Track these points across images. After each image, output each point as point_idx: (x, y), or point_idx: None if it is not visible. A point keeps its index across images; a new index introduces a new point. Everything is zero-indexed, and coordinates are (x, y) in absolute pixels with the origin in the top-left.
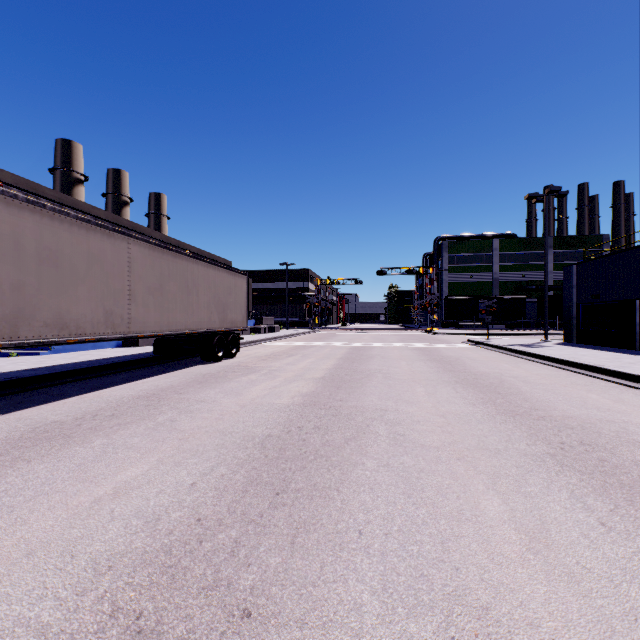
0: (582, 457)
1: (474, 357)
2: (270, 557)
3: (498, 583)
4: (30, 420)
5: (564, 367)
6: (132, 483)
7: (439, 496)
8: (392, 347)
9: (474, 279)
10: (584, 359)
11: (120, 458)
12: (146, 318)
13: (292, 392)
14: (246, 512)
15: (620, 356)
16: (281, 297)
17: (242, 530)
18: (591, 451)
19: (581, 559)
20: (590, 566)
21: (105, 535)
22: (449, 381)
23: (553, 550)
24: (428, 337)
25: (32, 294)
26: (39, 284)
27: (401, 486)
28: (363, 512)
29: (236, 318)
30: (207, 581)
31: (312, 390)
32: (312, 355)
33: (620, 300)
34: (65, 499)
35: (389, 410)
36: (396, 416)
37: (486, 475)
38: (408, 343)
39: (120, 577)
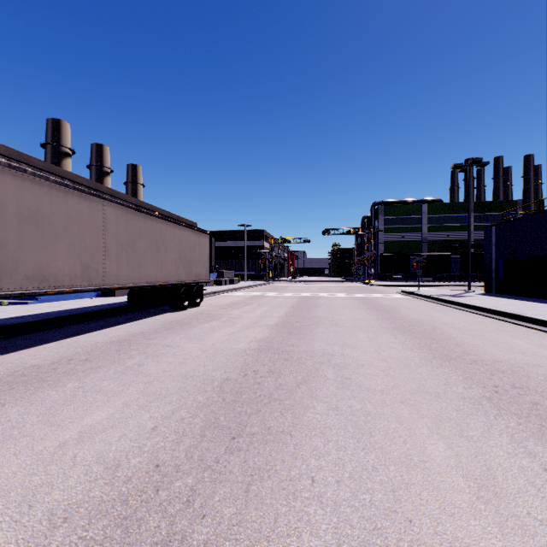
0: (516, 400)
1: (408, 306)
2: (225, 507)
3: (452, 537)
4: (11, 364)
5: (488, 315)
6: (97, 427)
7: (387, 440)
8: (336, 297)
9: (406, 238)
10: (505, 308)
11: (88, 401)
12: (119, 272)
13: (249, 338)
14: (203, 457)
15: (536, 305)
16: (240, 254)
17: (198, 477)
18: (524, 394)
19: (531, 509)
20: (542, 517)
21: (65, 483)
22: (388, 327)
23: (503, 499)
24: (367, 288)
25: (14, 250)
26: (20, 241)
27: (350, 430)
28: (315, 457)
29: (200, 272)
30: (161, 535)
31: (266, 336)
32: (266, 304)
33: (535, 256)
34: (31, 444)
35: (336, 354)
36: (342, 360)
37: (429, 419)
38: (350, 293)
39: (74, 530)
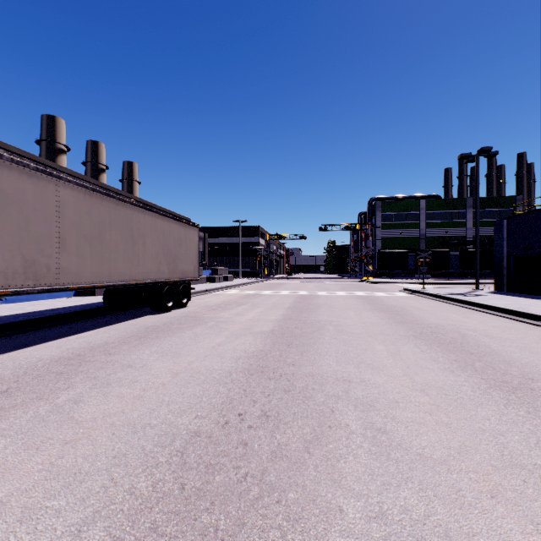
0: None
1: (418, 306)
2: None
3: None
4: None
5: (516, 318)
6: None
7: None
8: (336, 296)
9: (403, 235)
10: (534, 309)
11: None
12: (81, 268)
13: (237, 352)
14: None
15: None
16: (235, 250)
17: None
18: None
19: None
20: None
21: None
22: (407, 336)
23: None
24: (366, 286)
25: None
26: None
27: None
28: None
29: (187, 268)
30: None
31: (260, 349)
32: (261, 304)
33: None
34: None
35: (353, 381)
36: (365, 392)
37: None
38: (350, 292)
39: None
